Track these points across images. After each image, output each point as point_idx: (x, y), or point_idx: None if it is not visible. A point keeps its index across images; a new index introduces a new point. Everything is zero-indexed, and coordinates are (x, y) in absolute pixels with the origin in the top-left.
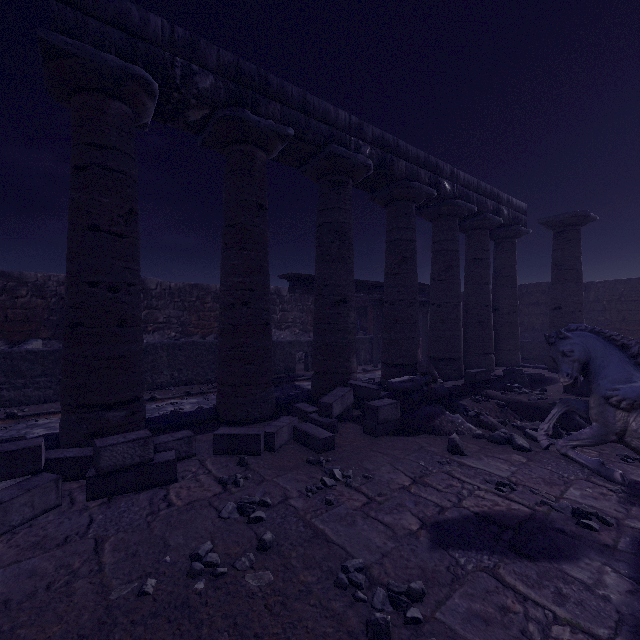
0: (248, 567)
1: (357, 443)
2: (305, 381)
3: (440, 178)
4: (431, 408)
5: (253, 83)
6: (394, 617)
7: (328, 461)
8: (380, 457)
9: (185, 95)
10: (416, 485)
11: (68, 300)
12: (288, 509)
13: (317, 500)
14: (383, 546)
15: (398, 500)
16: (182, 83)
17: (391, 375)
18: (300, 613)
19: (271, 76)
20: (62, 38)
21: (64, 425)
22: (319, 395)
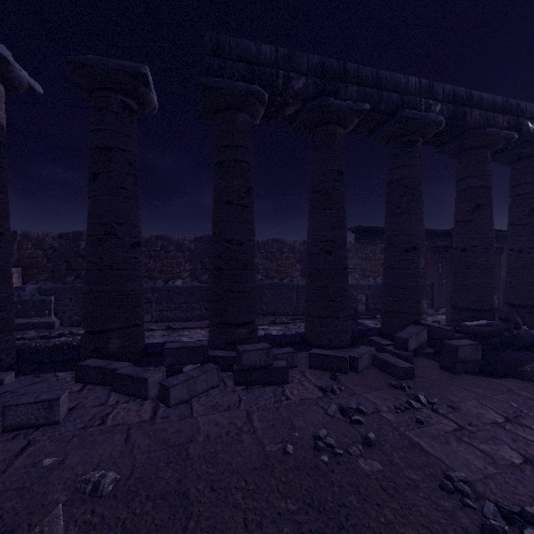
0: (358, 455)
1: (435, 376)
2: (367, 319)
3: (522, 119)
4: (518, 353)
5: (334, 74)
6: (509, 530)
7: (410, 387)
8: (463, 392)
9: (285, 97)
10: (511, 423)
11: (213, 252)
12: (381, 419)
13: (406, 417)
14: (483, 469)
15: (492, 433)
16: (283, 89)
17: (462, 319)
18: (412, 500)
19: (349, 64)
20: (213, 79)
21: (212, 335)
22: (389, 331)
